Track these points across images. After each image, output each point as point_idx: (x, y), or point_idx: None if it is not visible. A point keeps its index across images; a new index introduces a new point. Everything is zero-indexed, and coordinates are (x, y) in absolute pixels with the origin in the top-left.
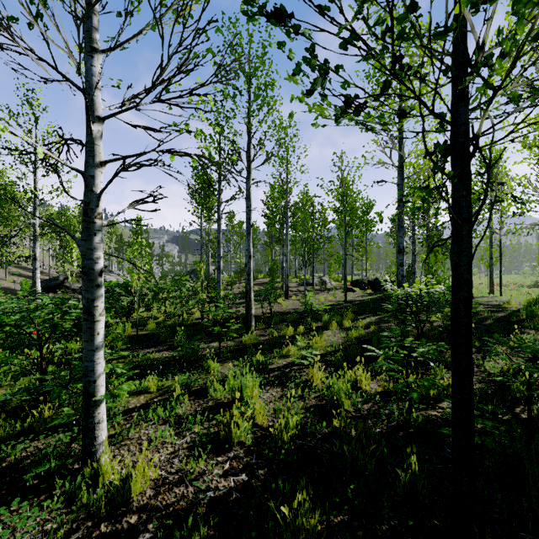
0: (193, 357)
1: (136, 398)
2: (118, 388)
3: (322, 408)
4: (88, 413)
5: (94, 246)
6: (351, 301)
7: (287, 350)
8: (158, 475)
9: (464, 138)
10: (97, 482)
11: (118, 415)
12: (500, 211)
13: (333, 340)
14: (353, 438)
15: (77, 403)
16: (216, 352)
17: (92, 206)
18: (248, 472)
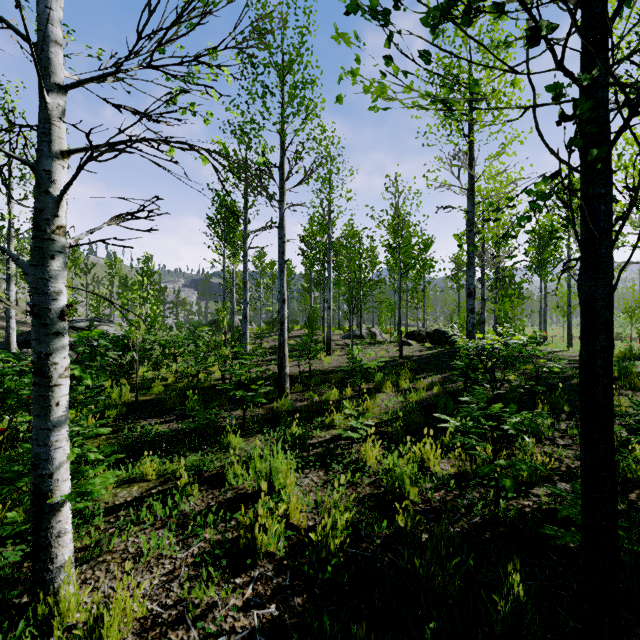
0: (209, 430)
1: (126, 489)
2: (88, 484)
3: (379, 498)
4: (40, 523)
5: (51, 274)
6: (407, 356)
7: (331, 419)
8: (147, 610)
9: (603, 108)
10: (52, 625)
11: (98, 515)
12: None
13: (389, 406)
14: (424, 542)
15: (24, 508)
16: (239, 423)
17: (47, 216)
18: (278, 600)
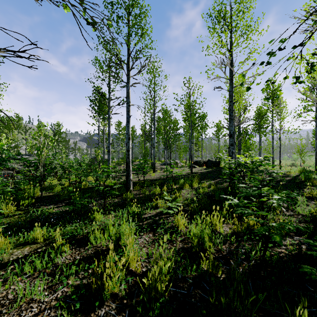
0: (83, 211)
1: (20, 249)
2: None
3: (188, 250)
4: None
5: None
6: (195, 172)
7: (156, 203)
8: None
9: None
10: None
11: None
12: (280, 119)
13: (188, 196)
14: (222, 281)
15: None
16: (102, 206)
17: None
18: None
